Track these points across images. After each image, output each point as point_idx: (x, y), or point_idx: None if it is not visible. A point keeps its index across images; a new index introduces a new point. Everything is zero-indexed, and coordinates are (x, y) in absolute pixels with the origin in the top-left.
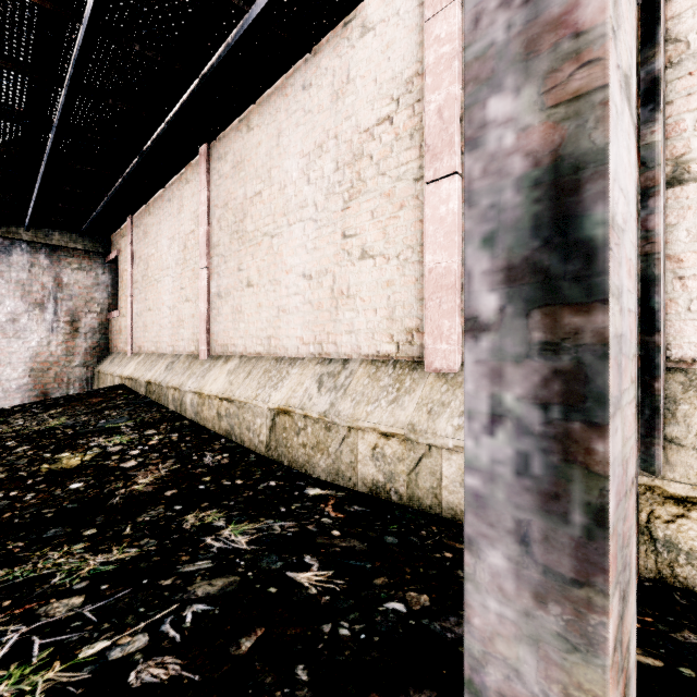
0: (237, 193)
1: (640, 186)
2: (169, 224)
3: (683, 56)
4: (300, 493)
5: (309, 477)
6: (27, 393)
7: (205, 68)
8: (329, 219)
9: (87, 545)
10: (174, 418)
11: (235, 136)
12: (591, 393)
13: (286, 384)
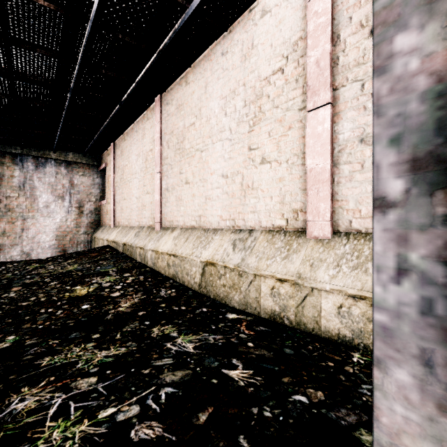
0: (179, 124)
1: None
2: (136, 146)
3: None
4: (223, 317)
5: (228, 306)
6: (54, 250)
7: (160, 46)
8: (239, 138)
9: (95, 344)
10: (140, 266)
11: (178, 89)
12: None
13: (212, 246)
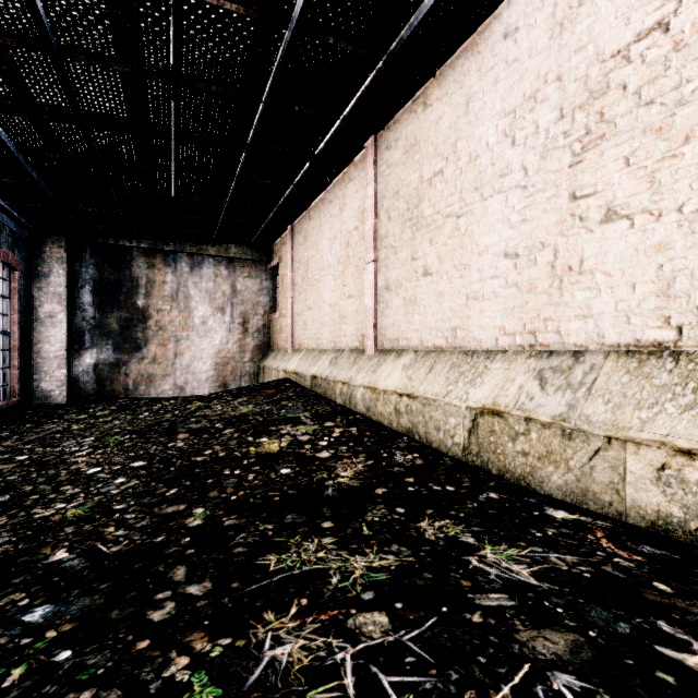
0: (411, 178)
1: None
2: (330, 225)
3: None
4: (541, 514)
5: (536, 493)
6: (213, 384)
7: (391, 46)
8: (547, 181)
9: (335, 540)
10: (346, 412)
11: (408, 119)
12: None
13: (488, 381)
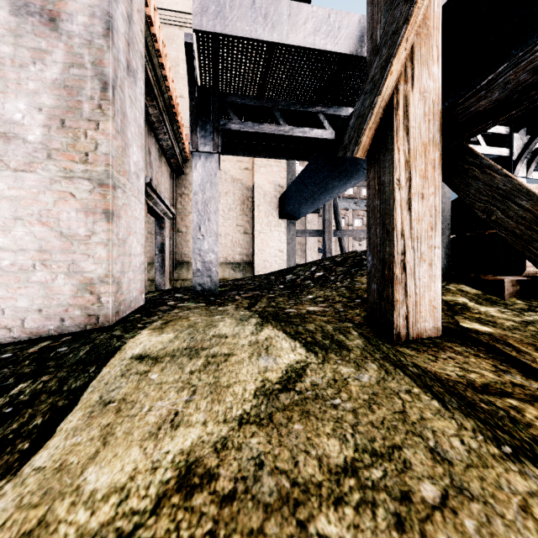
0: None
1: (172, 234)
2: None
3: (179, 211)
4: None
5: None
6: None
7: None
8: None
9: None
10: None
11: None
12: (165, 259)
13: None
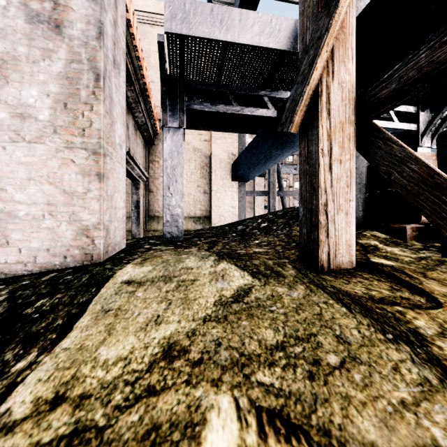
0: None
1: (145, 193)
2: None
3: (150, 175)
4: None
5: None
6: None
7: None
8: None
9: None
10: None
11: None
12: (139, 214)
13: None
